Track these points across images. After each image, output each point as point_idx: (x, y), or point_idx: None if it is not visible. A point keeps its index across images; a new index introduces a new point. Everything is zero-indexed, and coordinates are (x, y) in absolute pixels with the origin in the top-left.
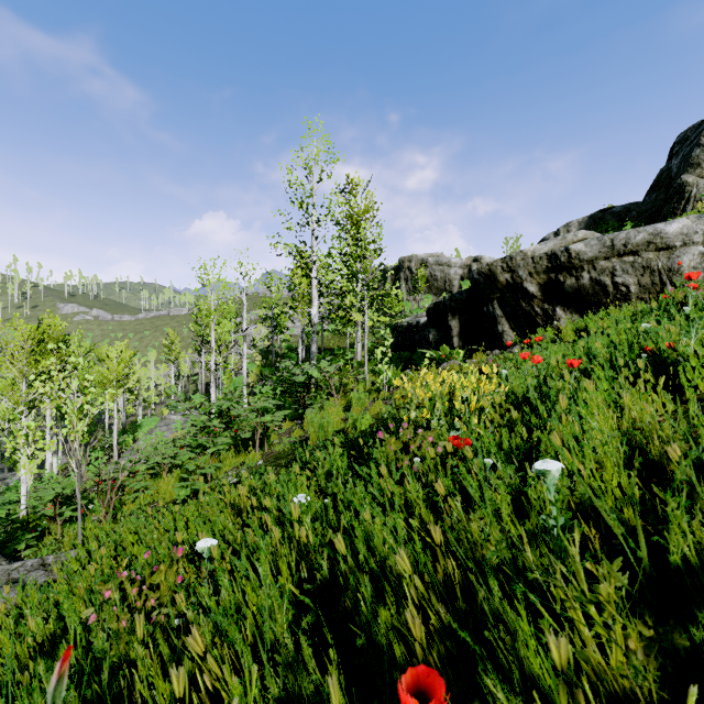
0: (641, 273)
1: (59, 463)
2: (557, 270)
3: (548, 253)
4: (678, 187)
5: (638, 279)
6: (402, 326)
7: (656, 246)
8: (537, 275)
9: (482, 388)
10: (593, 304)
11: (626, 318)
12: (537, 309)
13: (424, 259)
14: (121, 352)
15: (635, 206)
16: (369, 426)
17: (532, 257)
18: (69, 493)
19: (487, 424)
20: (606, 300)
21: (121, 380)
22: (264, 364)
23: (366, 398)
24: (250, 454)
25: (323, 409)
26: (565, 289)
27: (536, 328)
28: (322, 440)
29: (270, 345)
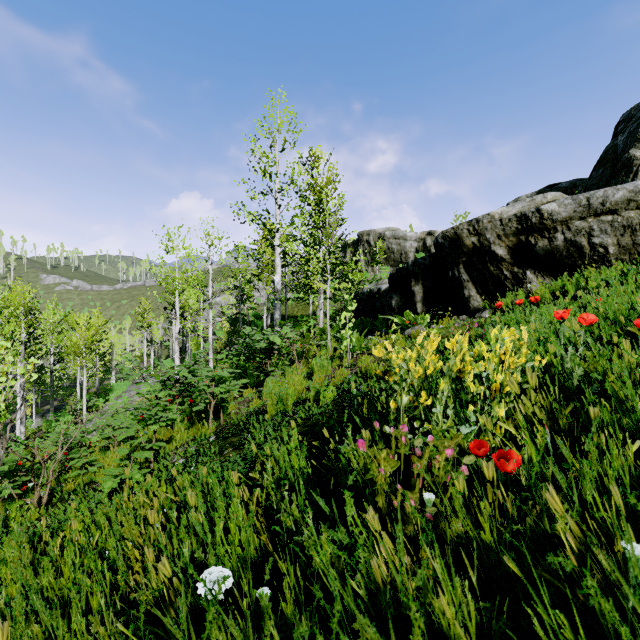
0: (621, 232)
1: (33, 426)
2: (527, 231)
3: (517, 215)
4: (626, 161)
5: (618, 240)
6: (363, 293)
7: (637, 204)
8: (506, 238)
9: (505, 362)
10: (567, 266)
11: (616, 278)
12: (506, 273)
13: (381, 232)
14: (90, 319)
15: (580, 181)
16: (333, 398)
17: (501, 220)
18: (9, 469)
19: (521, 417)
20: (582, 262)
21: (90, 346)
22: (232, 331)
23: (329, 366)
24: (202, 428)
25: (285, 376)
26: (537, 252)
27: (504, 292)
28: (281, 414)
29: (237, 313)
